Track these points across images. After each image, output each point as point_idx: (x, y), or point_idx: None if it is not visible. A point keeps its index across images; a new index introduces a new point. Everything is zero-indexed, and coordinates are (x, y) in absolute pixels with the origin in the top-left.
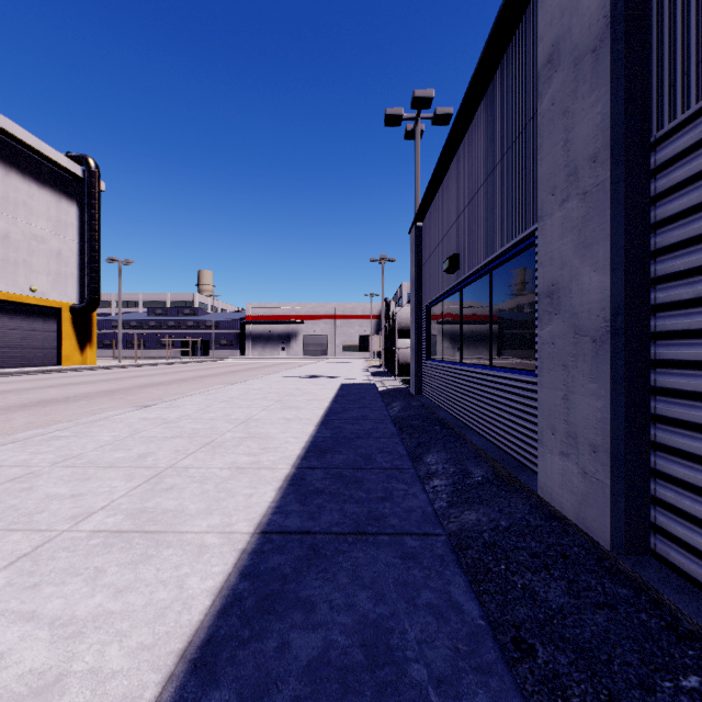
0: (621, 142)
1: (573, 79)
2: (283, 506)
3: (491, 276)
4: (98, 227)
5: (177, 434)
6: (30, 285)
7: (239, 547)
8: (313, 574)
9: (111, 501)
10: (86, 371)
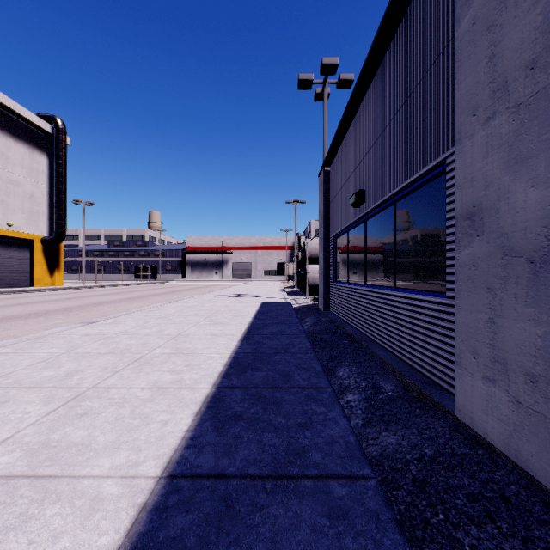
0: None
1: None
2: (198, 436)
3: (396, 207)
4: (64, 174)
5: (110, 351)
6: (7, 221)
7: (139, 501)
8: (222, 547)
9: (16, 432)
10: (53, 291)
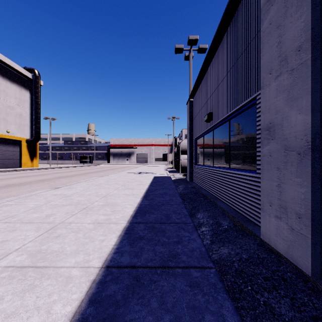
0: (318, 36)
1: (284, 6)
2: (120, 247)
3: (230, 123)
4: (39, 102)
5: (69, 203)
6: (6, 129)
7: (91, 278)
8: (135, 300)
9: (22, 245)
10: (33, 170)
